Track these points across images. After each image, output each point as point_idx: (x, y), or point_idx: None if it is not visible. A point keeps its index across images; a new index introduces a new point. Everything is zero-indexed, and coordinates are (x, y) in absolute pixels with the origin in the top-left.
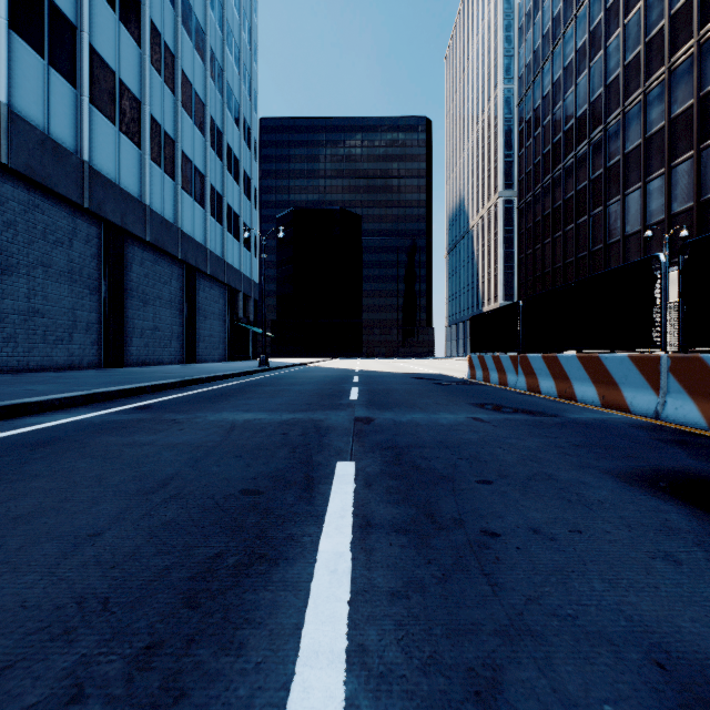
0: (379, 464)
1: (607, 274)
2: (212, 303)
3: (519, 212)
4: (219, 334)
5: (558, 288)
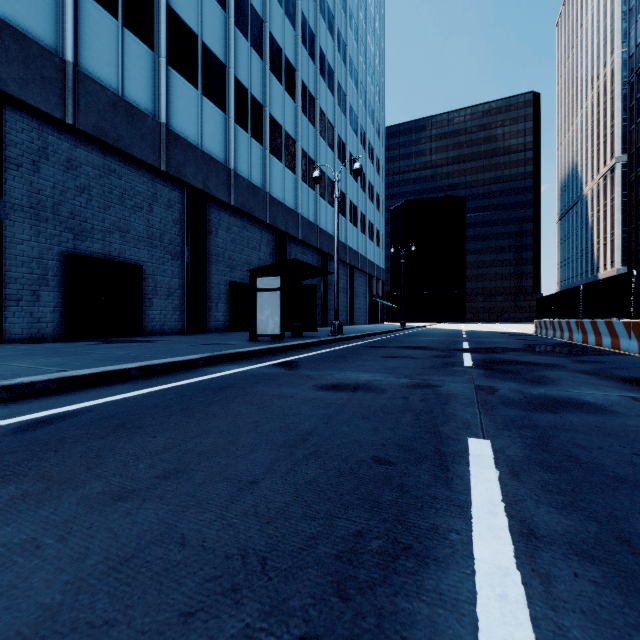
0: (472, 342)
1: (572, 289)
2: (360, 287)
3: (630, 184)
4: (363, 306)
5: (562, 291)
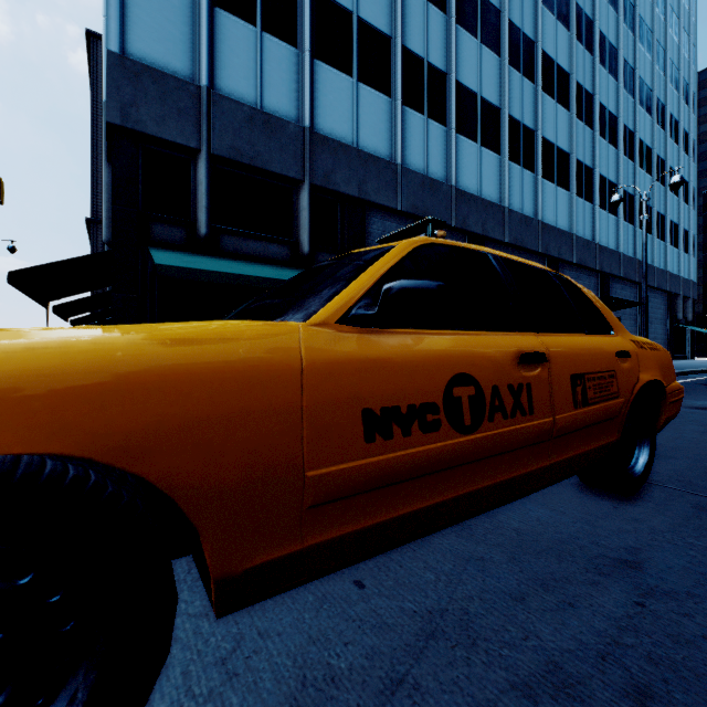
0: None
1: None
2: (655, 310)
3: None
4: (660, 336)
5: None
